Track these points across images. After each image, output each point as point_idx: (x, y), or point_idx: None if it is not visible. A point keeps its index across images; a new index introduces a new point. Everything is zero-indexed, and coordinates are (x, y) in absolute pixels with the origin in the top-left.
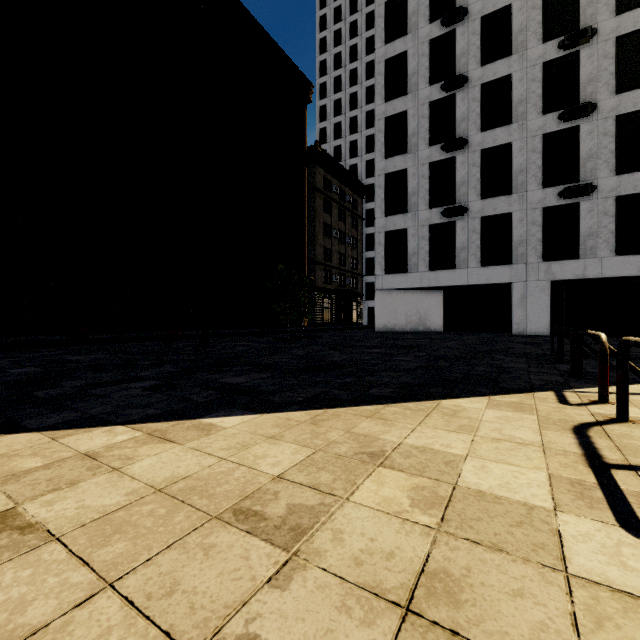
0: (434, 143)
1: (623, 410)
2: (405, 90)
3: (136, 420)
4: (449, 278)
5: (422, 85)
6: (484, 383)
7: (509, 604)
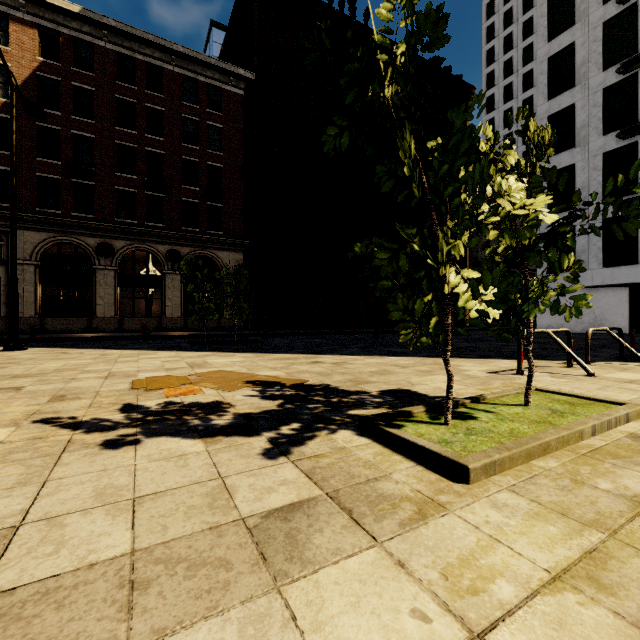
0: (610, 130)
1: (568, 362)
2: (573, 82)
3: (360, 355)
4: (629, 275)
5: (593, 73)
6: (536, 357)
7: (440, 372)
